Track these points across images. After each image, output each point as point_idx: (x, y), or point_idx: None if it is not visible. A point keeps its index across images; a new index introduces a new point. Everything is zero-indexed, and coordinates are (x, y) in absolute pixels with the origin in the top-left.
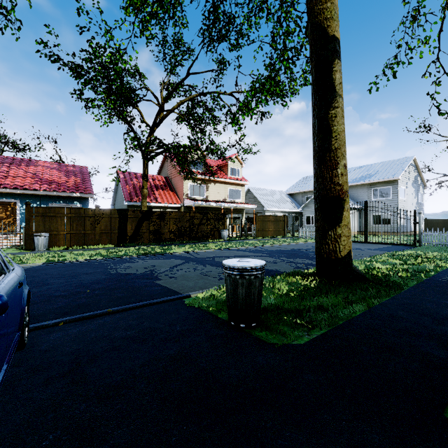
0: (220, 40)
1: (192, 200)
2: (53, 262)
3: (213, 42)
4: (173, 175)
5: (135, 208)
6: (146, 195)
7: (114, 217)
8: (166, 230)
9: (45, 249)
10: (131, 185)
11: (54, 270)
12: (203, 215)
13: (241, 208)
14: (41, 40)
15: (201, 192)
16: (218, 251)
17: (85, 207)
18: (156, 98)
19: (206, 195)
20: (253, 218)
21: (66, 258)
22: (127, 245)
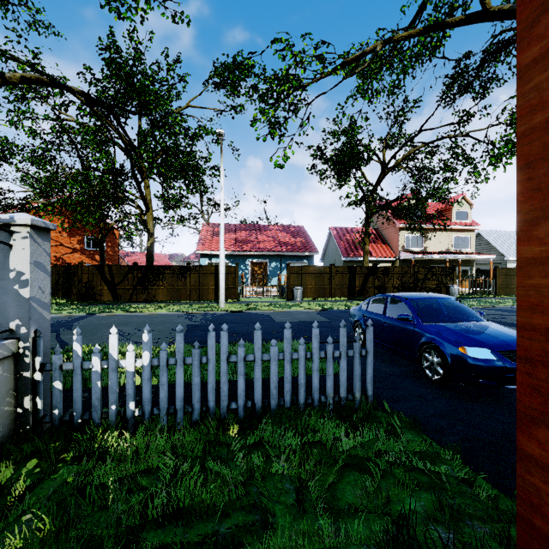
0: (462, 93)
1: (411, 253)
2: (326, 309)
3: (455, 97)
4: (385, 226)
5: (350, 263)
6: (368, 251)
7: (345, 273)
8: (389, 285)
9: (301, 299)
10: (344, 241)
11: (341, 314)
12: (428, 269)
13: (470, 259)
14: (318, 148)
15: (419, 243)
16: (459, 309)
17: (310, 264)
18: (376, 155)
19: (425, 246)
20: (490, 272)
21: (329, 307)
22: (357, 298)
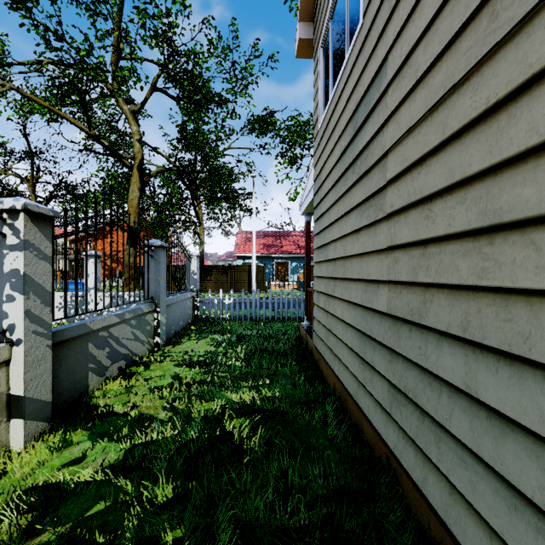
0: None
1: None
2: None
3: None
4: None
5: None
6: None
7: None
8: None
9: None
10: None
11: None
12: None
13: None
14: None
15: None
16: None
17: None
18: None
19: None
20: None
21: None
22: None
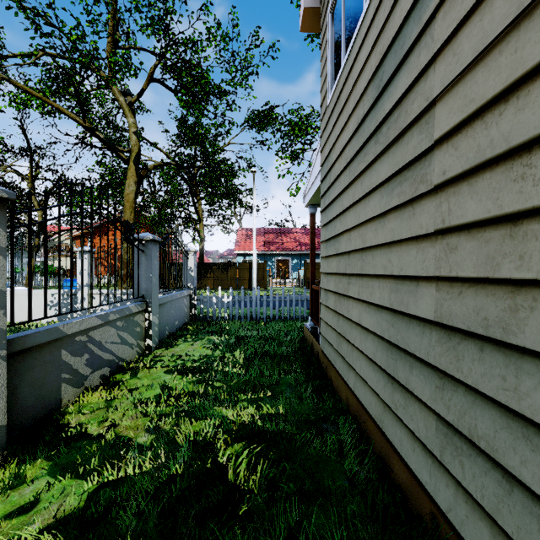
0: None
1: None
2: None
3: None
4: None
5: None
6: None
7: None
8: None
9: None
10: None
11: None
12: None
13: None
14: None
15: None
16: None
17: None
18: None
19: None
20: None
21: None
22: None
